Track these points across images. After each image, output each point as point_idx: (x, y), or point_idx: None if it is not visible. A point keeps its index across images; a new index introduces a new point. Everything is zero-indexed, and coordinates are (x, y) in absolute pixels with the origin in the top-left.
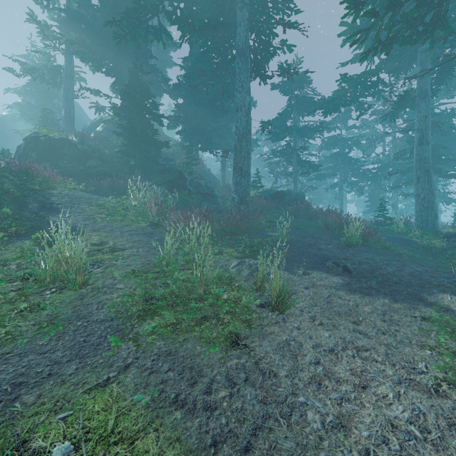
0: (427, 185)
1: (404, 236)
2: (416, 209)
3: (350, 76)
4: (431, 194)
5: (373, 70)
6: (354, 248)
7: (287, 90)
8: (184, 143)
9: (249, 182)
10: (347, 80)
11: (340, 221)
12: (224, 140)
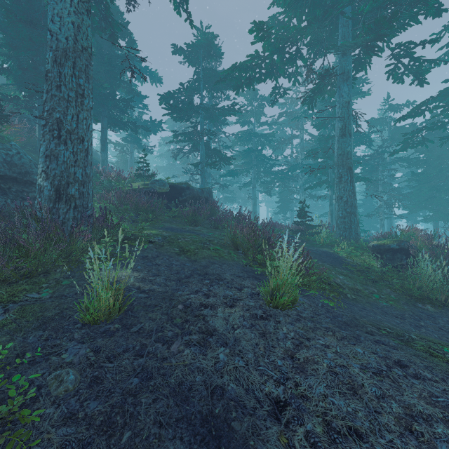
0: (350, 186)
1: (328, 249)
2: (338, 215)
3: (267, 30)
4: (354, 196)
5: (294, 29)
6: (287, 312)
7: (193, 59)
8: (24, 98)
9: (78, 155)
10: (263, 38)
11: (255, 237)
12: (104, 108)
